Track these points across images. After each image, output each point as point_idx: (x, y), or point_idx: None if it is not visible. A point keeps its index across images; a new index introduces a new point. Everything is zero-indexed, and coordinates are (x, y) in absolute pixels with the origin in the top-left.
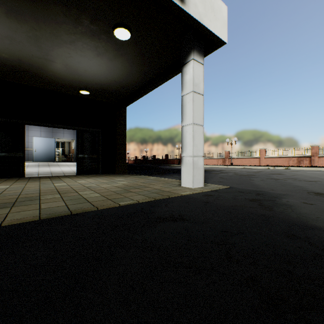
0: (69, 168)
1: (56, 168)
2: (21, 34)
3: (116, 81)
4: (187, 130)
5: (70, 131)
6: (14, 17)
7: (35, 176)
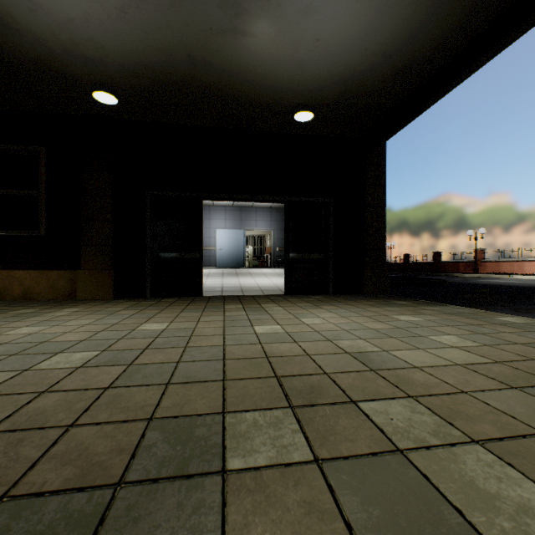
0: (267, 279)
1: (247, 279)
2: None
3: (388, 55)
4: None
5: (265, 216)
6: None
7: (216, 294)
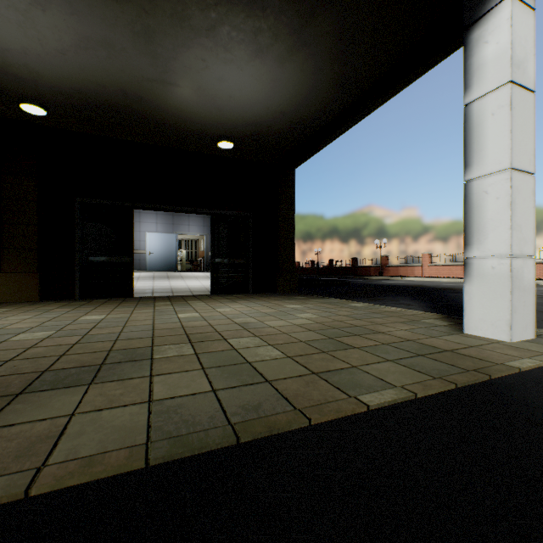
0: (198, 282)
1: (179, 282)
2: (122, 30)
3: (285, 114)
4: (485, 190)
5: (198, 221)
6: None
7: (147, 295)
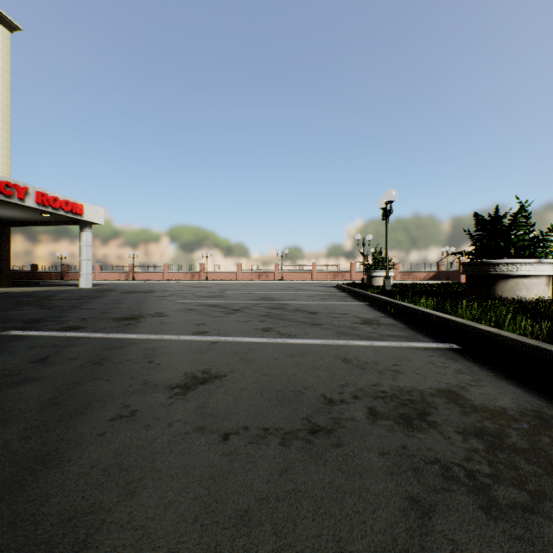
0: None
1: None
2: None
3: (20, 218)
4: (83, 262)
5: None
6: None
7: None
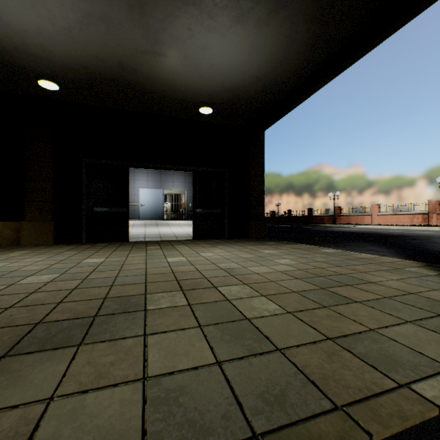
0: (181, 228)
1: (165, 228)
2: (118, 3)
3: (259, 78)
4: None
5: (181, 179)
6: None
7: (140, 240)
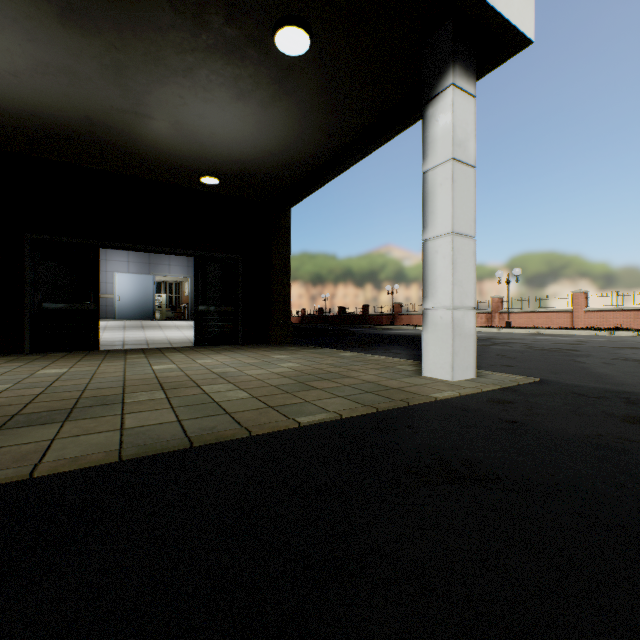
0: (179, 332)
1: (156, 332)
2: (88, 61)
3: (273, 154)
4: (436, 249)
5: (182, 261)
6: (76, 24)
7: (117, 348)
